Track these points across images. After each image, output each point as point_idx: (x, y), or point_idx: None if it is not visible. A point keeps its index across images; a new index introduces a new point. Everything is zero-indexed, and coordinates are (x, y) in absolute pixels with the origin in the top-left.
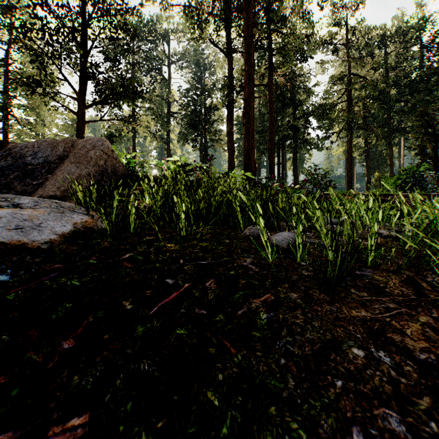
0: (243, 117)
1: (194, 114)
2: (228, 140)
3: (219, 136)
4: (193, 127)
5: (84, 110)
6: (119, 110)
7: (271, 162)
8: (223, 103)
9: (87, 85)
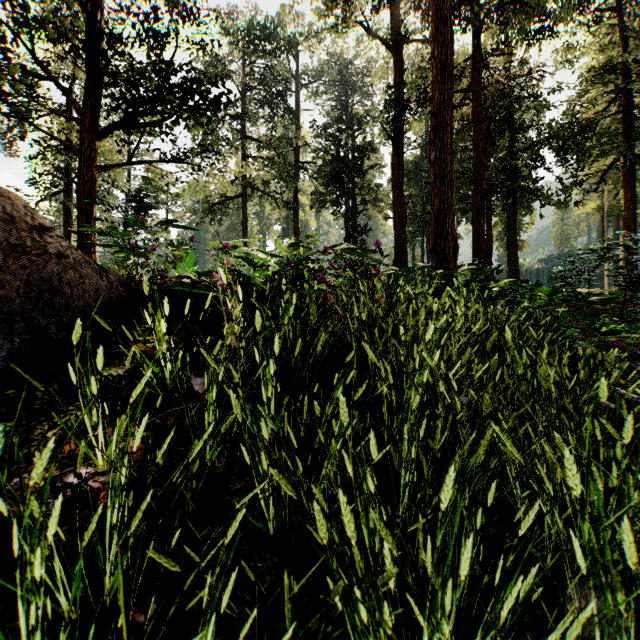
0: (431, 148)
1: (335, 160)
2: (394, 198)
3: (377, 194)
4: (334, 182)
5: (94, 141)
6: (171, 141)
7: (477, 233)
8: (387, 133)
9: (101, 88)
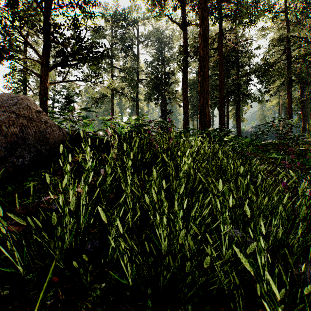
0: (199, 75)
1: (156, 79)
2: (183, 97)
3: (176, 95)
4: (155, 89)
5: (47, 71)
6: (82, 71)
7: (221, 114)
8: (180, 67)
9: (50, 48)
